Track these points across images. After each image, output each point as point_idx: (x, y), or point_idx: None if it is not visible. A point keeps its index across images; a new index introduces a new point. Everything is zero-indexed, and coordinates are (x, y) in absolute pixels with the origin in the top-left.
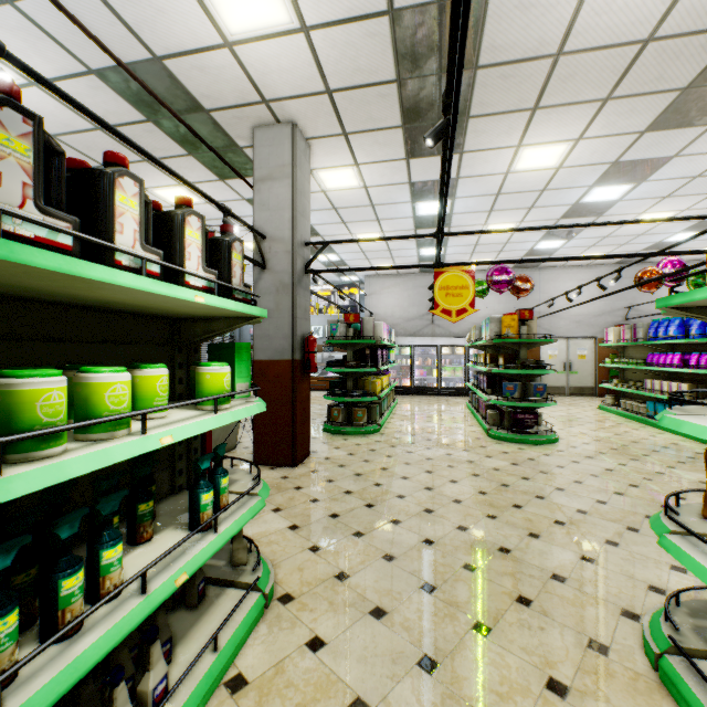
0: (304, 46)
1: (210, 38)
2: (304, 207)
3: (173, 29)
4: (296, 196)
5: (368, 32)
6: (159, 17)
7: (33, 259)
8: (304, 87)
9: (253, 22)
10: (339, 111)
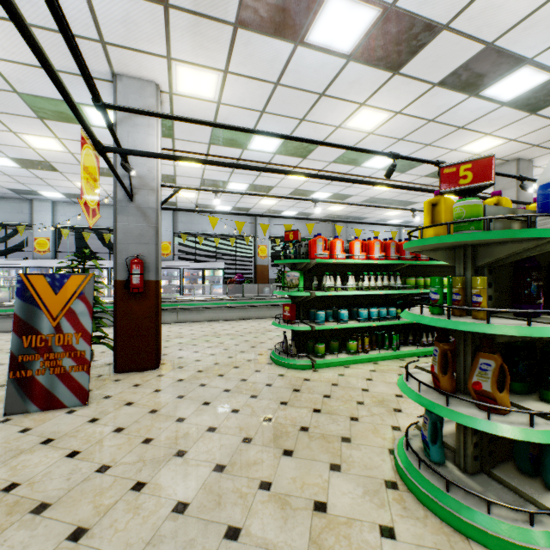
0: (513, 143)
1: (468, 156)
2: (526, 197)
3: (453, 160)
4: (519, 195)
5: (548, 128)
6: (448, 160)
7: (438, 263)
8: (518, 149)
9: (486, 147)
10: (546, 147)
